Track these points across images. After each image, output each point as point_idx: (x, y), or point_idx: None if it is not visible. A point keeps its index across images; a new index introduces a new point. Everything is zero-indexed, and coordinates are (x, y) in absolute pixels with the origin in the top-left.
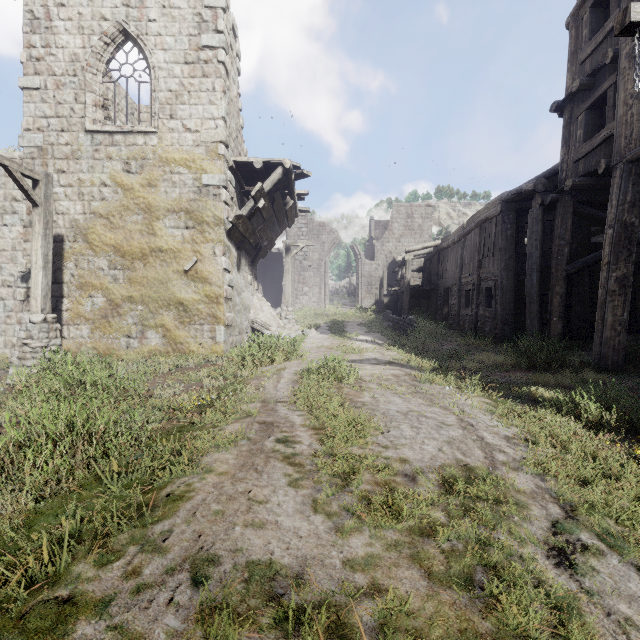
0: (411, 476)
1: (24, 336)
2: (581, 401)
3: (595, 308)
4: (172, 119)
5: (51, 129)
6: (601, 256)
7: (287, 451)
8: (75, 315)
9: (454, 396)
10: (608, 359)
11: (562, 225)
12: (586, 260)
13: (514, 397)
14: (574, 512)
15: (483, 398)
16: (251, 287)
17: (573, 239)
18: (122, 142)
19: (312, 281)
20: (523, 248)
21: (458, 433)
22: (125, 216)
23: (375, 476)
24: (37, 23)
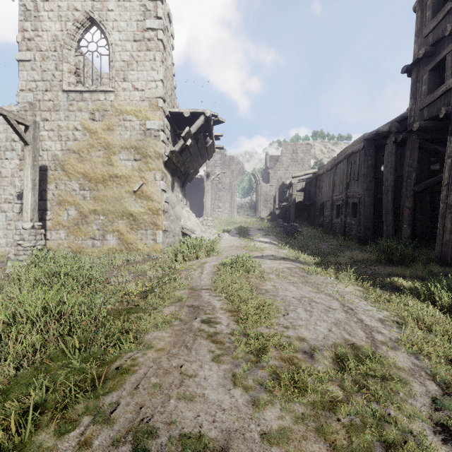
0: (309, 353)
1: (18, 238)
2: (435, 290)
3: (434, 218)
4: (125, 81)
5: (38, 89)
6: (440, 179)
7: (210, 330)
8: (55, 223)
9: (335, 285)
10: (447, 256)
11: (410, 156)
12: (428, 182)
13: (380, 286)
14: (450, 389)
15: (357, 286)
16: (181, 203)
17: (417, 167)
18: (89, 98)
19: (225, 198)
20: (380, 174)
21: (342, 316)
22: (91, 152)
23: (281, 353)
24: (28, 13)
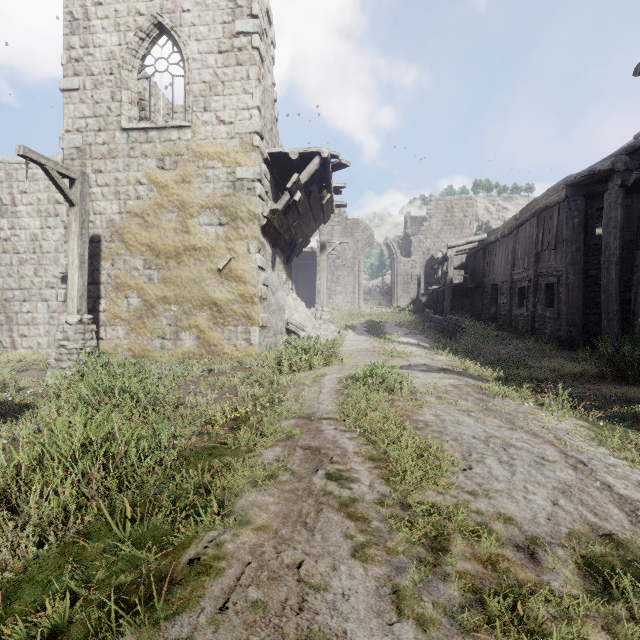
0: (529, 550)
1: (61, 337)
2: None
3: None
4: (206, 112)
5: (89, 129)
6: None
7: (343, 494)
8: (112, 316)
9: (539, 416)
10: None
11: None
12: None
13: (617, 419)
14: None
15: (577, 419)
16: (285, 286)
17: None
18: (156, 138)
19: (346, 280)
20: (593, 238)
21: (571, 476)
22: (159, 214)
23: (475, 546)
24: (76, 24)
